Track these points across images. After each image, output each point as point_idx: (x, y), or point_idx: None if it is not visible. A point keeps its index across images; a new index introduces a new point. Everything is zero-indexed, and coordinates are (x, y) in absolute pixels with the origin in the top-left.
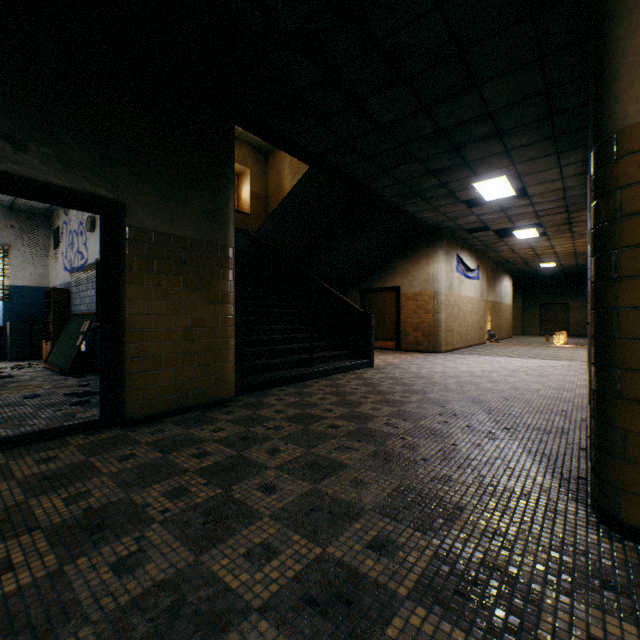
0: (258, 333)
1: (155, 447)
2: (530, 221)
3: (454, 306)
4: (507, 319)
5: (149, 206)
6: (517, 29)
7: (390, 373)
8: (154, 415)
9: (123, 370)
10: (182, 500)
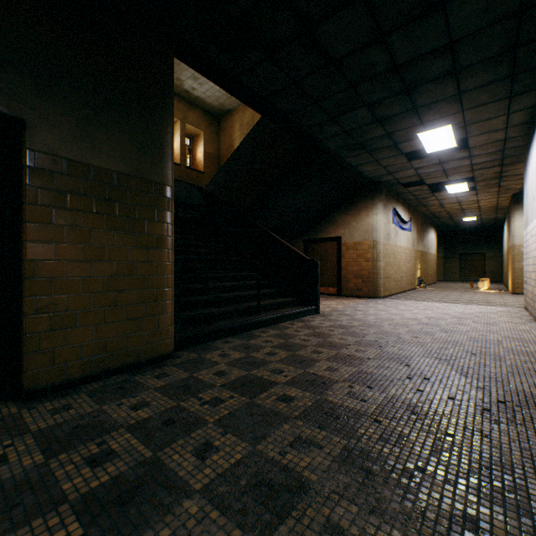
0: (205, 280)
1: (42, 441)
2: (464, 175)
3: (391, 255)
4: (432, 267)
5: (60, 128)
6: None
7: (337, 320)
8: (67, 382)
9: (23, 329)
10: None
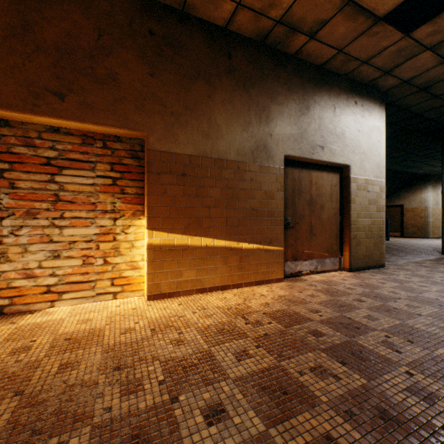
0: None
1: None
2: None
3: (439, 214)
4: None
5: None
6: (440, 142)
7: (397, 242)
8: None
9: None
10: None
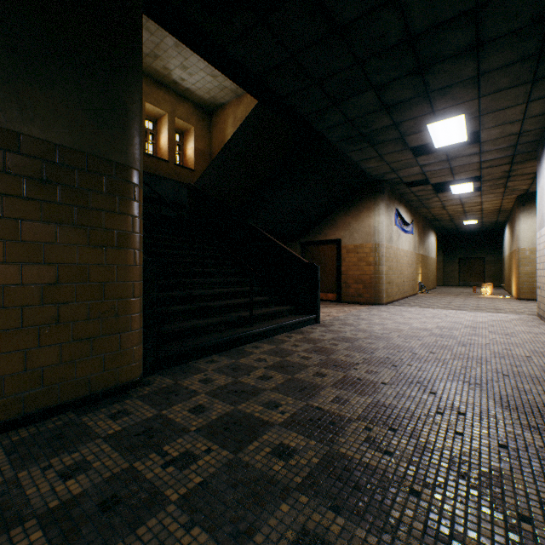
0: (190, 287)
1: None
2: (471, 174)
3: (393, 258)
4: (433, 271)
5: None
6: None
7: (340, 332)
8: None
9: None
10: None
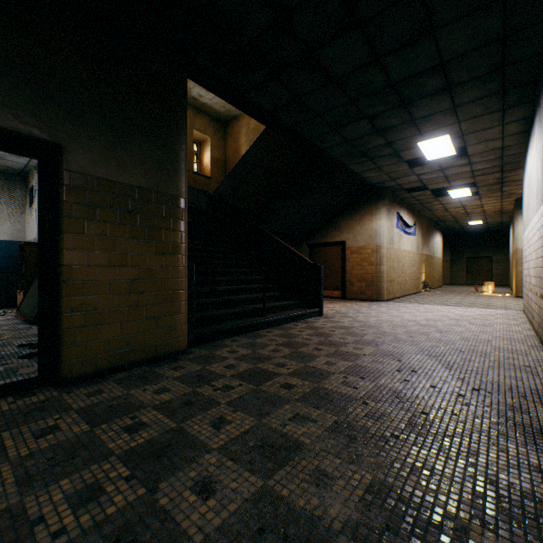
0: (214, 284)
1: (85, 415)
2: (465, 181)
3: (394, 259)
4: (438, 271)
5: (91, 150)
6: None
7: (339, 322)
8: (96, 372)
9: (61, 325)
10: (89, 509)
